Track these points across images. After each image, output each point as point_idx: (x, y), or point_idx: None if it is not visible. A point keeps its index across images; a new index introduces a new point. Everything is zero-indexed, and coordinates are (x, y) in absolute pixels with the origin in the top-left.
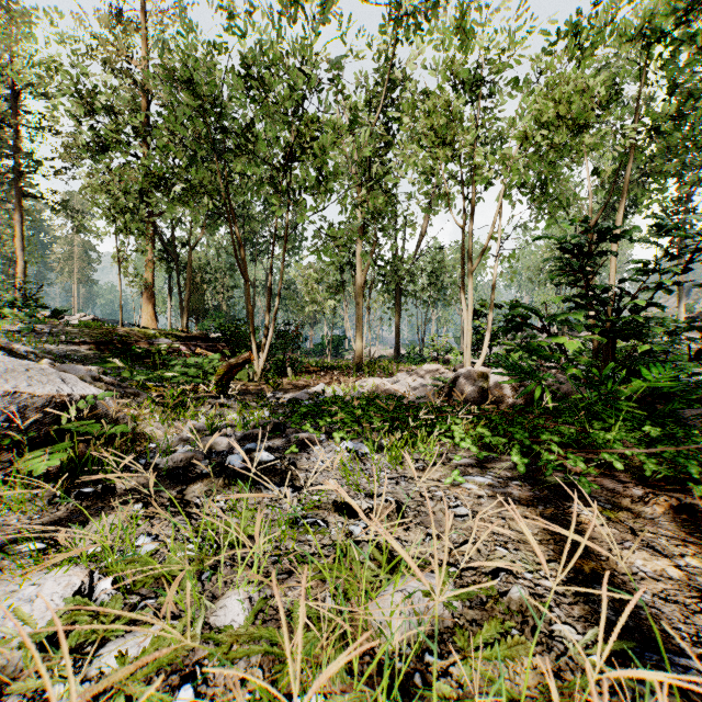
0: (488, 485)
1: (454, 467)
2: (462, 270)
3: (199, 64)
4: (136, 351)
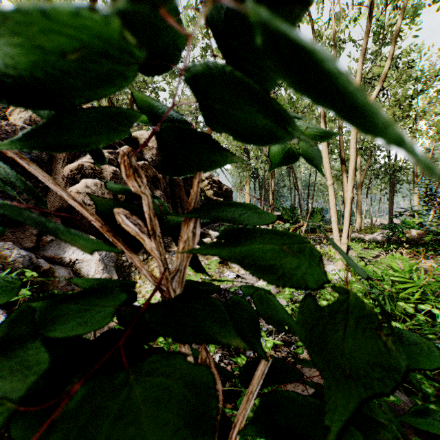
0: None
1: None
2: (413, 180)
3: None
4: None
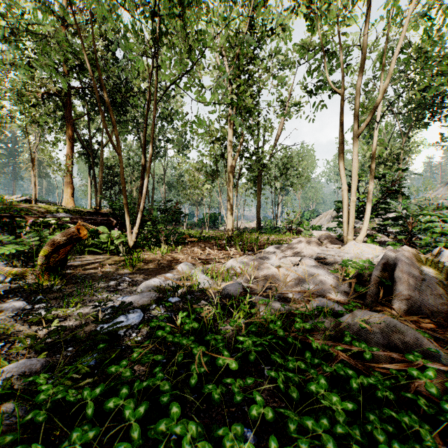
0: None
1: None
2: (340, 137)
3: None
4: (19, 224)
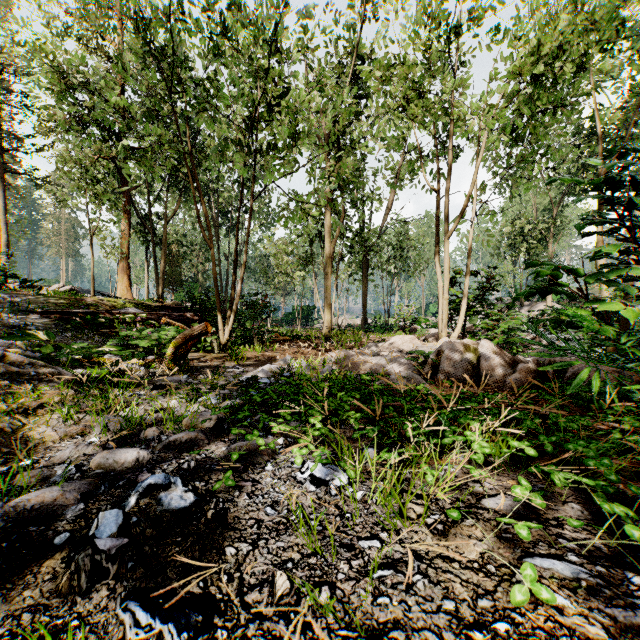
0: (591, 592)
1: (496, 525)
2: (437, 235)
3: (150, 2)
4: (99, 321)
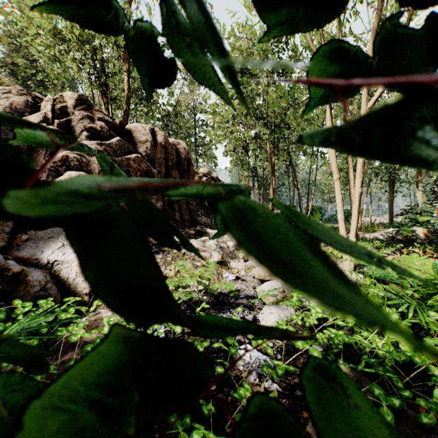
0: None
1: None
2: (416, 178)
3: None
4: None
